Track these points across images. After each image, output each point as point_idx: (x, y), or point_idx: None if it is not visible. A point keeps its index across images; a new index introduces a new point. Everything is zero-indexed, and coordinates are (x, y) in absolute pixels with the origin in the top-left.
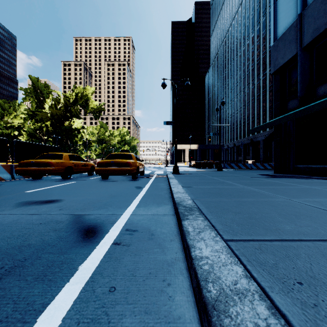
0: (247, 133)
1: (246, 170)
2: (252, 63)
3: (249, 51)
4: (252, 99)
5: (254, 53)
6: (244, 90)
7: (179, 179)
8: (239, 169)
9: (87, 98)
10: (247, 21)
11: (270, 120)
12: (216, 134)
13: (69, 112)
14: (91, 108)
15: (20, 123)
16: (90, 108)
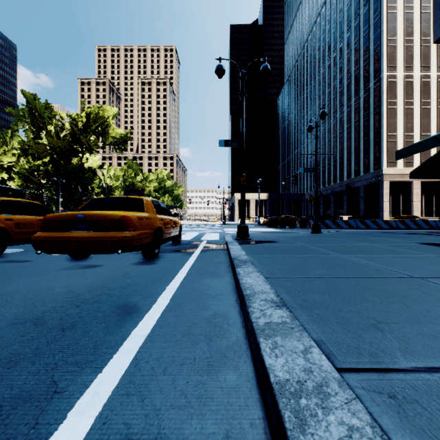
0: (340, 177)
1: (366, 233)
2: (347, 74)
3: (343, 59)
4: (347, 127)
5: (351, 60)
6: (335, 115)
7: (263, 264)
8: (349, 231)
9: (105, 122)
10: (339, 15)
11: (376, 156)
12: (309, 169)
13: (78, 143)
14: (111, 137)
15: (12, 162)
16: (110, 137)
